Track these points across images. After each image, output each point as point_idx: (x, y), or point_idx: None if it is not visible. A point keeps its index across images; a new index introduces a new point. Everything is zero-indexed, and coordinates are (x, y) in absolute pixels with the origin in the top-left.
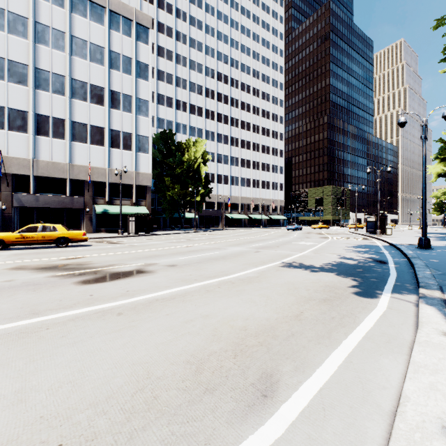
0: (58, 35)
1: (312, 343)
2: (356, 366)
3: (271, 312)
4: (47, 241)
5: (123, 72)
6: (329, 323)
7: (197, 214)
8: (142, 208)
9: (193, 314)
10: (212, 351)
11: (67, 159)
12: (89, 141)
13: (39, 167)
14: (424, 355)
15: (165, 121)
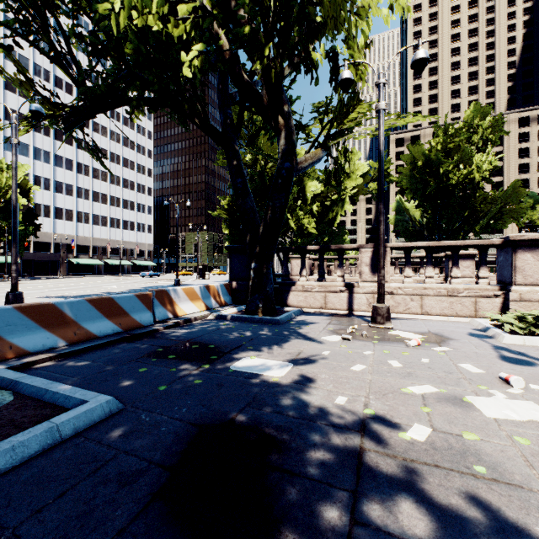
0: None
1: None
2: None
3: None
4: None
5: None
6: None
7: (19, 257)
8: None
9: None
10: None
11: None
12: None
13: None
14: None
15: None
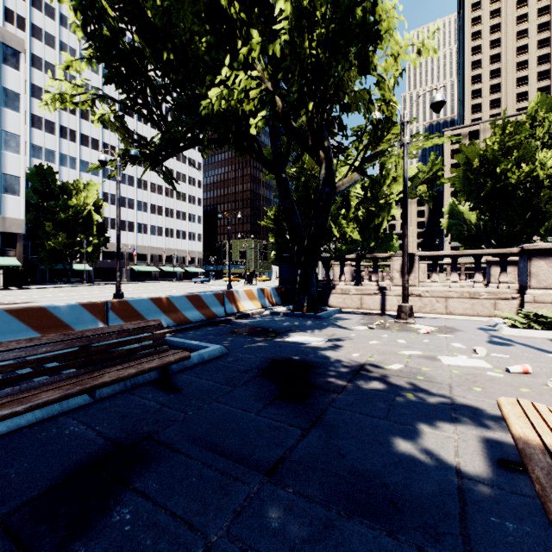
0: None
1: None
2: None
3: None
4: None
5: None
6: None
7: (91, 265)
8: (11, 259)
9: None
10: None
11: None
12: None
13: None
14: None
15: (43, 150)
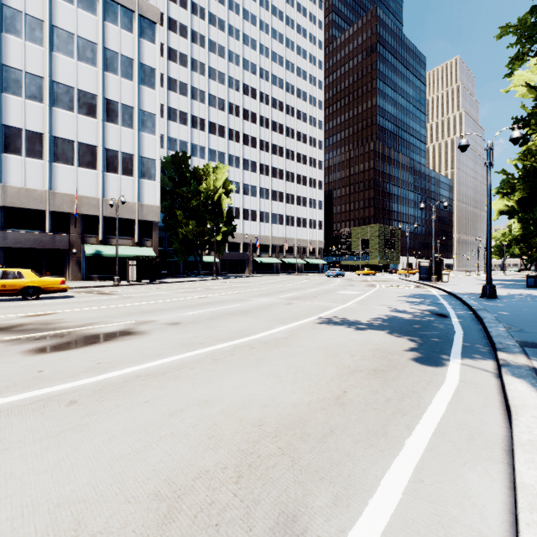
0: (33, 24)
1: (360, 447)
2: (430, 490)
3: (301, 393)
4: (8, 292)
5: (122, 76)
6: (383, 409)
7: (218, 257)
8: (147, 249)
9: (186, 400)
10: (201, 470)
11: (46, 185)
12: (76, 162)
13: (7, 195)
14: (535, 469)
15: (178, 142)
